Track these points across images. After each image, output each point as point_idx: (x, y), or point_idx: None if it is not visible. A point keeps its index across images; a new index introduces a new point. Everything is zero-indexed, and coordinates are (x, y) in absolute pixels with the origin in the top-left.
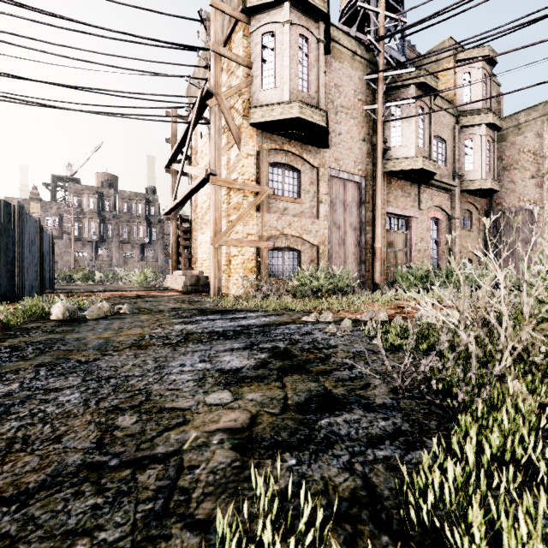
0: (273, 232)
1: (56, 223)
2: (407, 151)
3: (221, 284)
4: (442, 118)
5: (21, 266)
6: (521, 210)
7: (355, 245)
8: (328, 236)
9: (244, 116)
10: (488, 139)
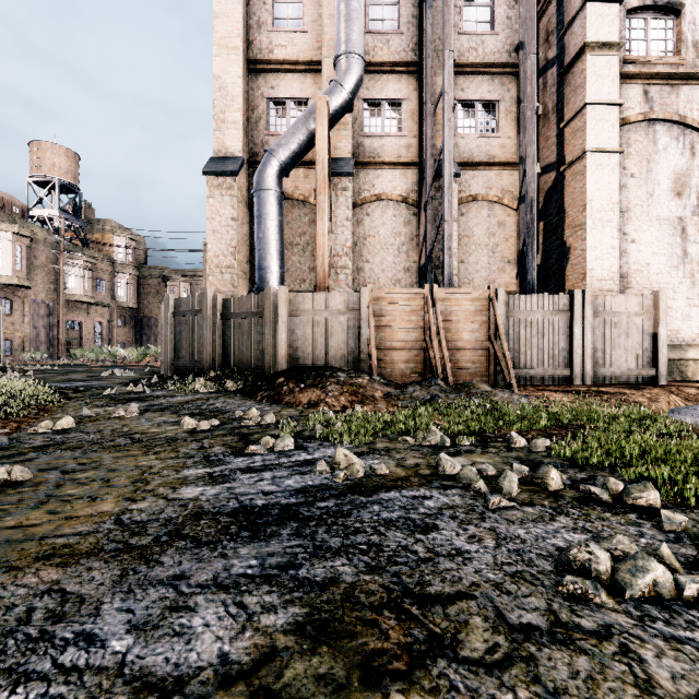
0: None
1: None
2: (78, 291)
3: None
4: (103, 268)
5: None
6: (153, 318)
7: (47, 337)
8: (30, 333)
9: None
10: (132, 281)
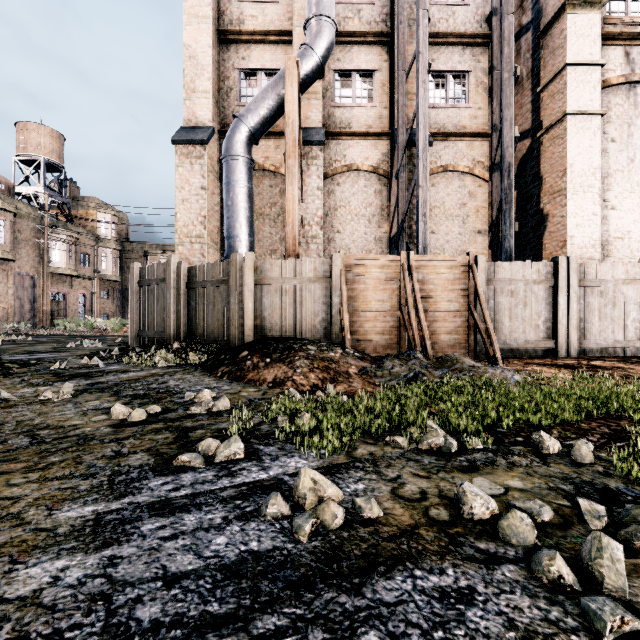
0: None
1: None
2: (62, 264)
3: None
4: (87, 242)
5: None
6: None
7: (31, 308)
8: (14, 304)
9: None
10: (115, 255)
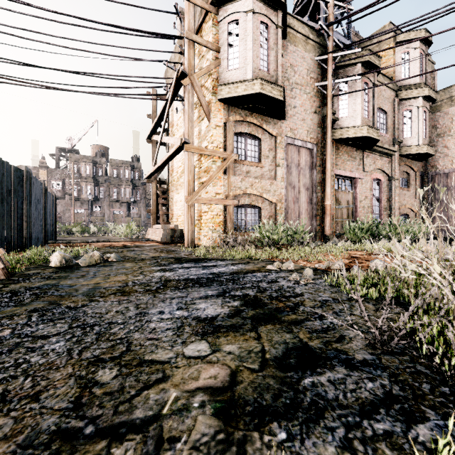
0: (238, 192)
1: (59, 186)
2: (353, 121)
3: (193, 236)
4: (383, 92)
5: (29, 221)
6: (454, 171)
7: (308, 202)
8: (284, 195)
9: (213, 92)
10: (424, 110)
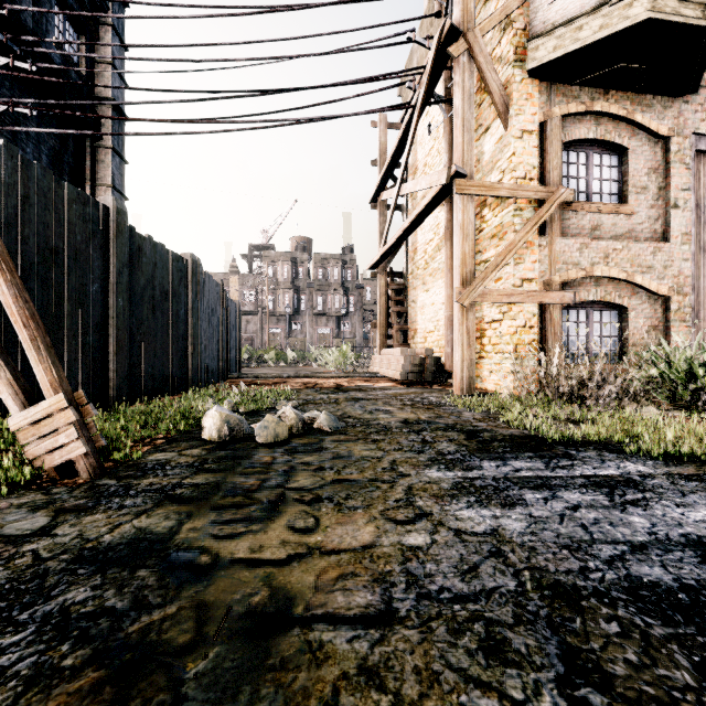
0: (572, 273)
1: (252, 296)
2: None
3: (473, 372)
4: None
5: (196, 343)
6: None
7: None
8: (690, 276)
9: (515, 60)
10: None
